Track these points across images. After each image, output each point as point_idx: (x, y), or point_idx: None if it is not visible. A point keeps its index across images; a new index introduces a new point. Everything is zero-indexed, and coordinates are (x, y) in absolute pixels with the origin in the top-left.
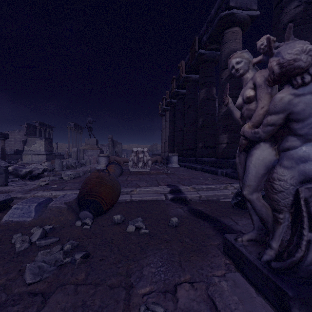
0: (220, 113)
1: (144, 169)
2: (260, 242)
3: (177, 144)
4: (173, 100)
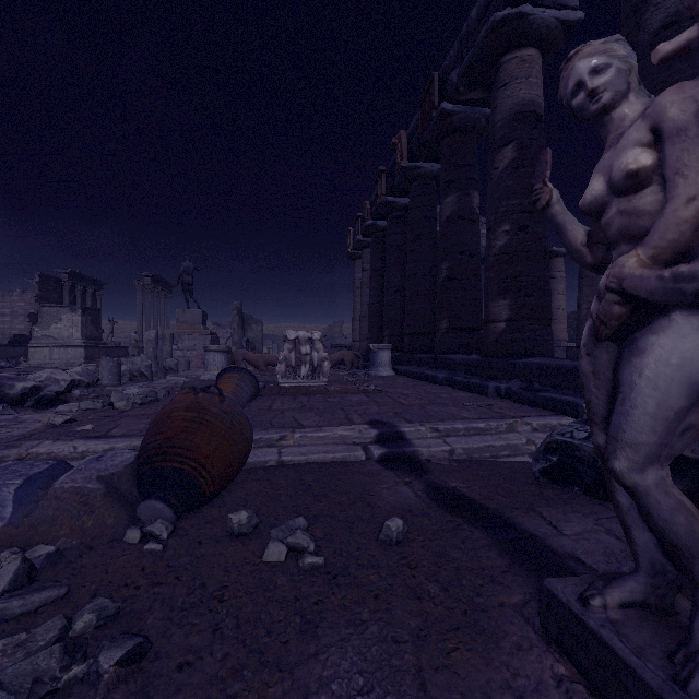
0: (491, 249)
1: (312, 382)
2: (659, 609)
3: (390, 322)
4: (380, 223)
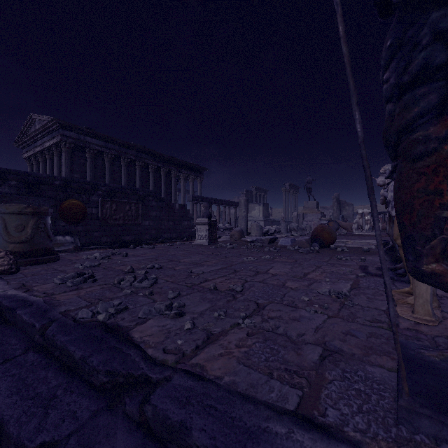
0: None
1: (371, 233)
2: None
3: None
4: None
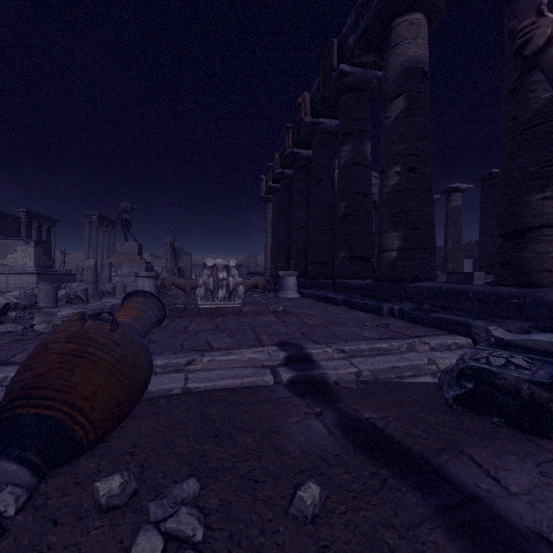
0: (384, 188)
1: (228, 304)
2: None
3: (295, 253)
4: (287, 171)
